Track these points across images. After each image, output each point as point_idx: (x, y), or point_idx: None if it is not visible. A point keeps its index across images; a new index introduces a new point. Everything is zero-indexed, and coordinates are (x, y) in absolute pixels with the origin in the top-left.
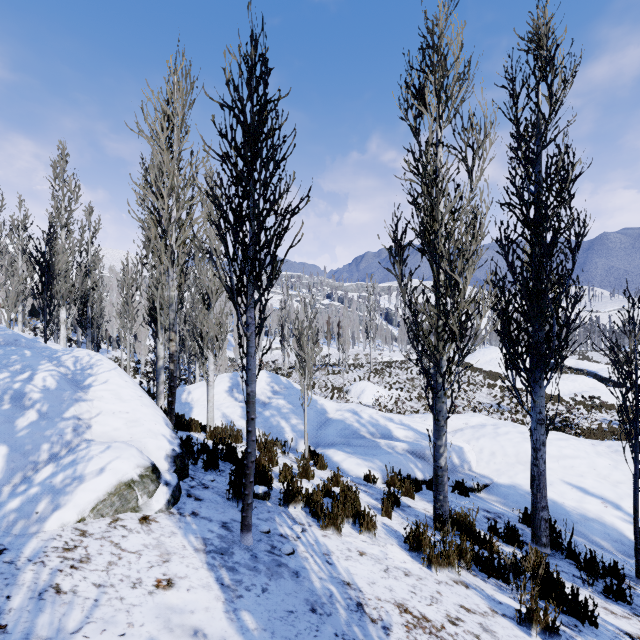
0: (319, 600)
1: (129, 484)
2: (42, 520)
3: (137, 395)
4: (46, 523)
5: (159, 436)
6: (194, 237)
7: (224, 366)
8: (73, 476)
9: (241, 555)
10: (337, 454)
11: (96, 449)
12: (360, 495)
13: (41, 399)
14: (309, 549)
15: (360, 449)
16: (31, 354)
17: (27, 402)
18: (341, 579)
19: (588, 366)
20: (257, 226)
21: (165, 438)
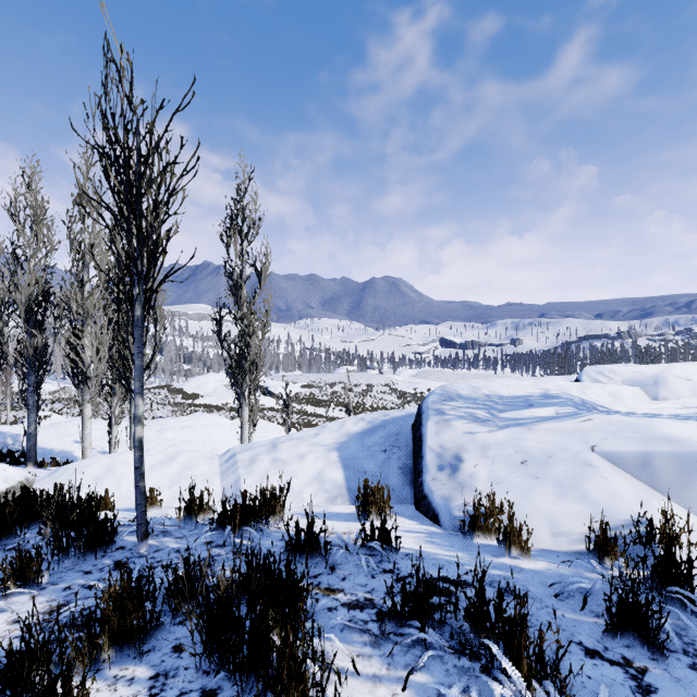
0: None
1: None
2: None
3: None
4: None
5: None
6: None
7: None
8: None
9: None
10: None
11: None
12: None
13: None
14: None
15: None
16: None
17: None
18: None
19: (270, 384)
20: None
21: None
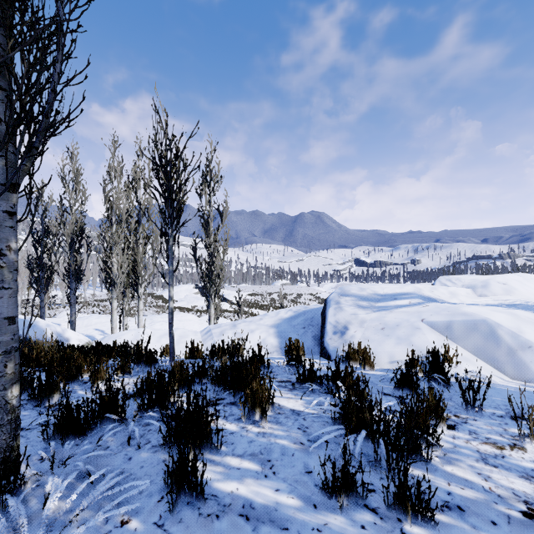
0: None
1: None
2: None
3: None
4: None
5: None
6: None
7: None
8: None
9: None
10: None
11: None
12: None
13: None
14: None
15: None
16: None
17: None
18: None
19: (225, 293)
20: None
21: None
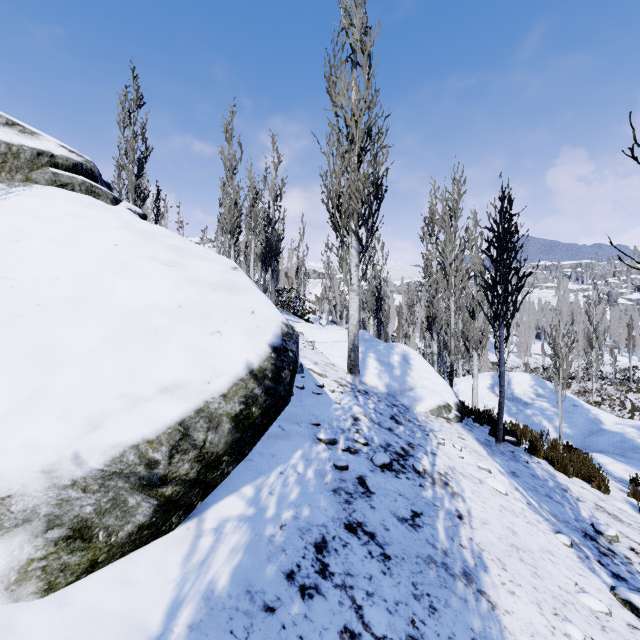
0: (538, 476)
1: (440, 406)
2: (414, 406)
3: (434, 371)
4: (416, 408)
5: (448, 393)
6: (472, 298)
7: (485, 367)
8: (420, 396)
9: (495, 449)
10: (603, 457)
11: (424, 390)
12: (612, 482)
13: (398, 366)
14: (540, 468)
15: (637, 462)
16: (385, 345)
17: (394, 366)
18: (557, 481)
19: None
20: (503, 290)
21: (452, 395)
